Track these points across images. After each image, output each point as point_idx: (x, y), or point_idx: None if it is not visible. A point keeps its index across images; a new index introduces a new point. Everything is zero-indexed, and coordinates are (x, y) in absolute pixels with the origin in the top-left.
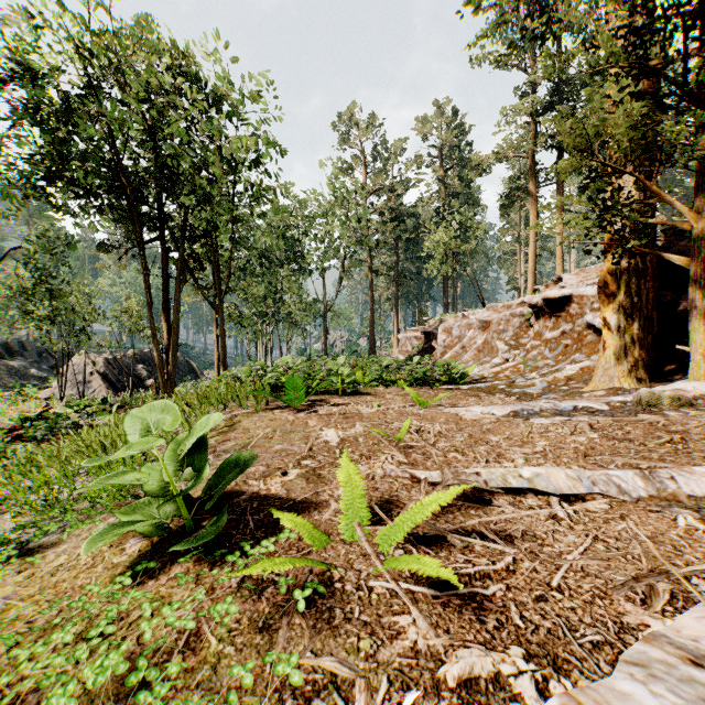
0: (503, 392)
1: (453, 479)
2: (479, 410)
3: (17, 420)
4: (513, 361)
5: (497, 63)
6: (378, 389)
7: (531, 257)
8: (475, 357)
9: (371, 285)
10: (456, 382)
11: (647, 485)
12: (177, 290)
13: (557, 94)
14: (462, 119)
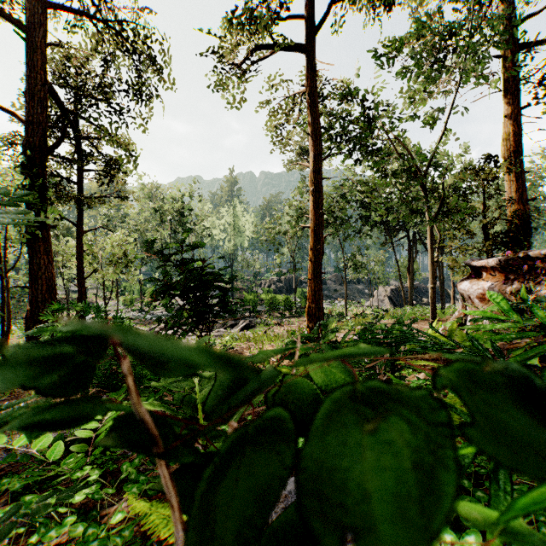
0: None
1: None
2: None
3: (354, 314)
4: None
5: None
6: None
7: None
8: None
9: None
10: None
11: None
12: (413, 261)
13: None
14: None
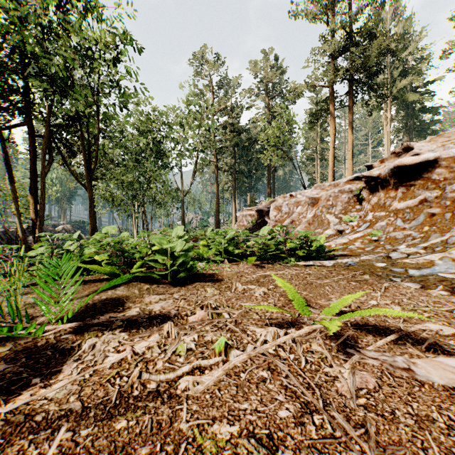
0: (401, 275)
1: None
2: None
3: None
4: (360, 232)
5: (308, 17)
6: (223, 267)
7: (331, 158)
8: (306, 229)
9: (217, 178)
10: (311, 256)
11: None
12: (43, 169)
13: (350, 41)
14: (280, 64)
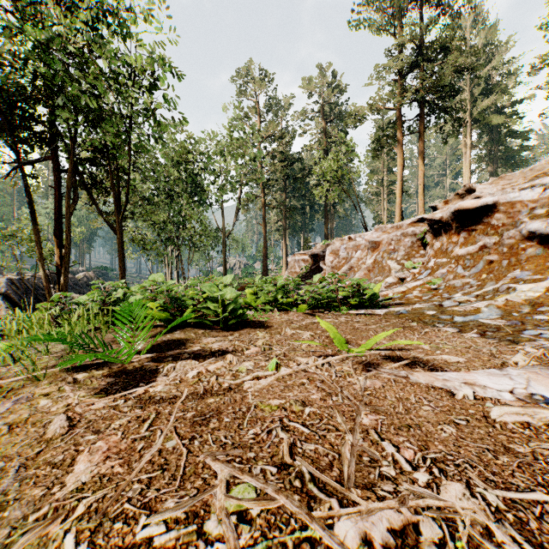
0: (445, 322)
1: None
2: (500, 384)
3: None
4: (420, 280)
5: (371, 28)
6: (273, 316)
7: (398, 193)
8: (365, 276)
9: (264, 217)
10: (364, 305)
11: None
12: (69, 209)
13: (421, 56)
14: (339, 81)
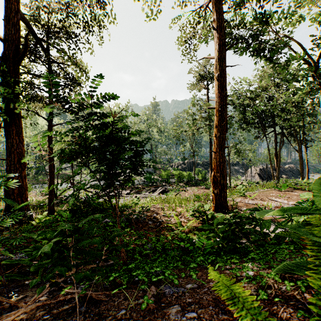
0: None
1: (266, 197)
2: None
3: (235, 185)
4: None
5: None
6: None
7: None
8: None
9: None
10: None
11: (287, 202)
12: (279, 148)
13: None
14: None
